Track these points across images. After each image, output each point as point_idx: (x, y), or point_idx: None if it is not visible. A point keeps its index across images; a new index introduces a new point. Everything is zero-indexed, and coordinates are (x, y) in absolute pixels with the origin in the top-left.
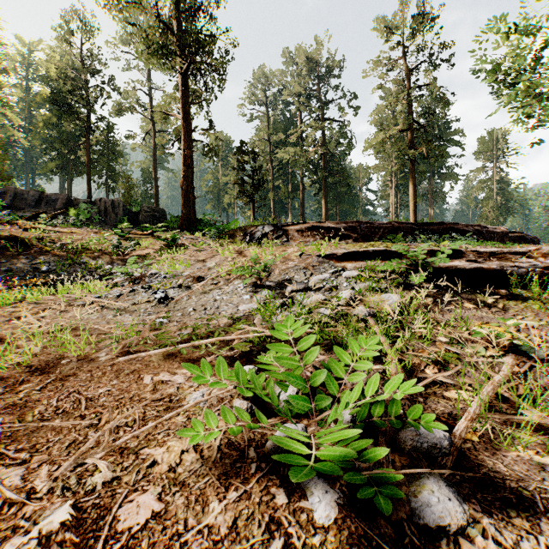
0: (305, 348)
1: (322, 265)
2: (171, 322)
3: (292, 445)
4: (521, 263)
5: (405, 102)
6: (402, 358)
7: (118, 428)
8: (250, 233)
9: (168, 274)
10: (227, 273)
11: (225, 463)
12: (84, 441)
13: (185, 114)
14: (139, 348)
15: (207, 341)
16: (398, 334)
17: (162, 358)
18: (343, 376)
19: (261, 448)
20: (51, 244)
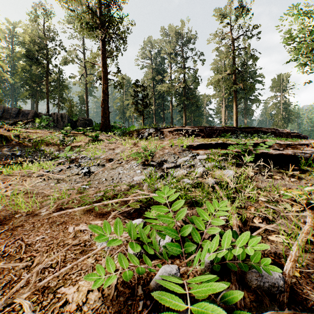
0: (177, 209)
1: (185, 152)
2: (91, 188)
3: (172, 301)
4: (306, 151)
5: (231, 57)
6: (239, 212)
7: (44, 269)
8: (141, 133)
9: (92, 157)
10: (127, 156)
11: (119, 301)
12: (18, 281)
13: (103, 63)
14: (68, 206)
15: (112, 201)
16: (234, 196)
17: (83, 213)
18: (203, 229)
19: (146, 285)
20: (23, 139)
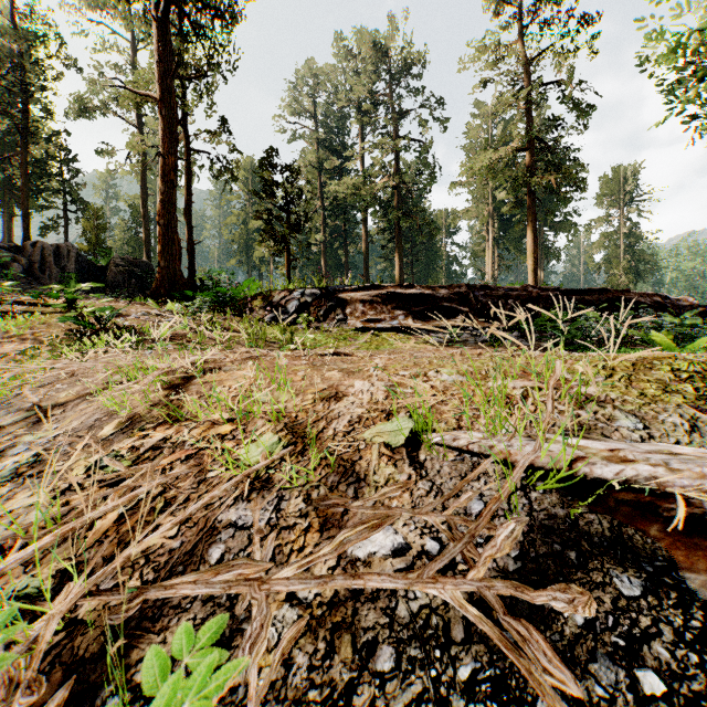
0: None
1: (603, 586)
2: None
3: None
4: None
5: (522, 107)
6: None
7: None
8: (279, 304)
9: None
10: None
11: None
12: None
13: (166, 93)
14: None
15: None
16: None
17: None
18: None
19: None
20: None
